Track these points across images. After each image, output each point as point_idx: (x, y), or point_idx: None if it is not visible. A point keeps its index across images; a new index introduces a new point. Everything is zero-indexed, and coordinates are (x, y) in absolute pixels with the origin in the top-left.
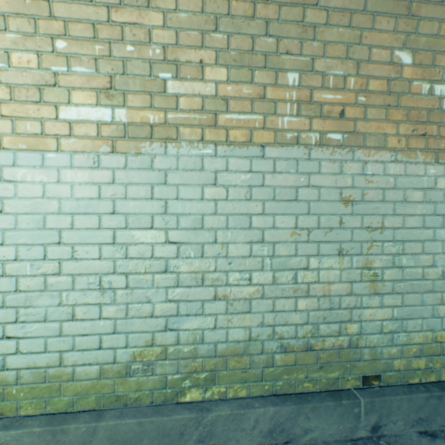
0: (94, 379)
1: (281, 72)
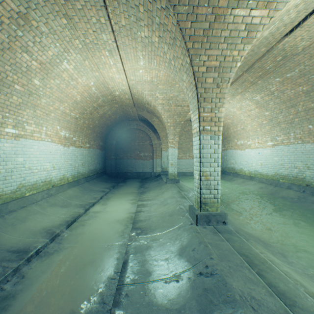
0: (270, 176)
1: (290, 134)
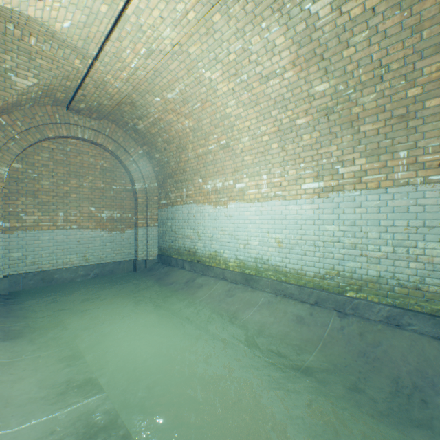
0: (312, 277)
1: (395, 153)
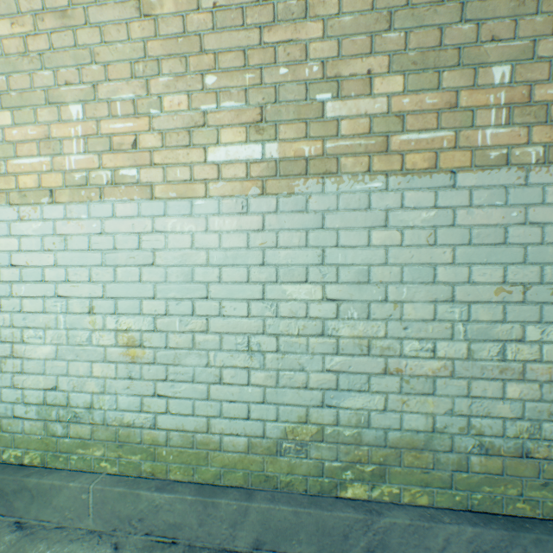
0: (242, 453)
1: (482, 68)
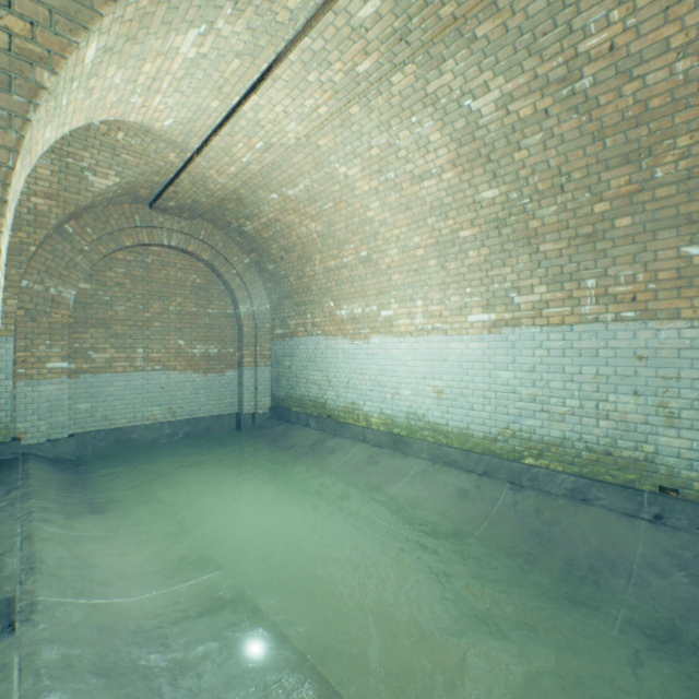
0: (481, 439)
1: (581, 281)
